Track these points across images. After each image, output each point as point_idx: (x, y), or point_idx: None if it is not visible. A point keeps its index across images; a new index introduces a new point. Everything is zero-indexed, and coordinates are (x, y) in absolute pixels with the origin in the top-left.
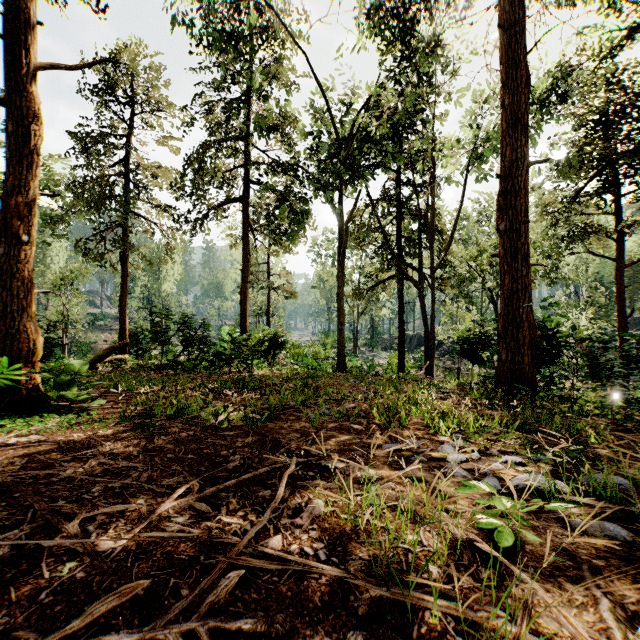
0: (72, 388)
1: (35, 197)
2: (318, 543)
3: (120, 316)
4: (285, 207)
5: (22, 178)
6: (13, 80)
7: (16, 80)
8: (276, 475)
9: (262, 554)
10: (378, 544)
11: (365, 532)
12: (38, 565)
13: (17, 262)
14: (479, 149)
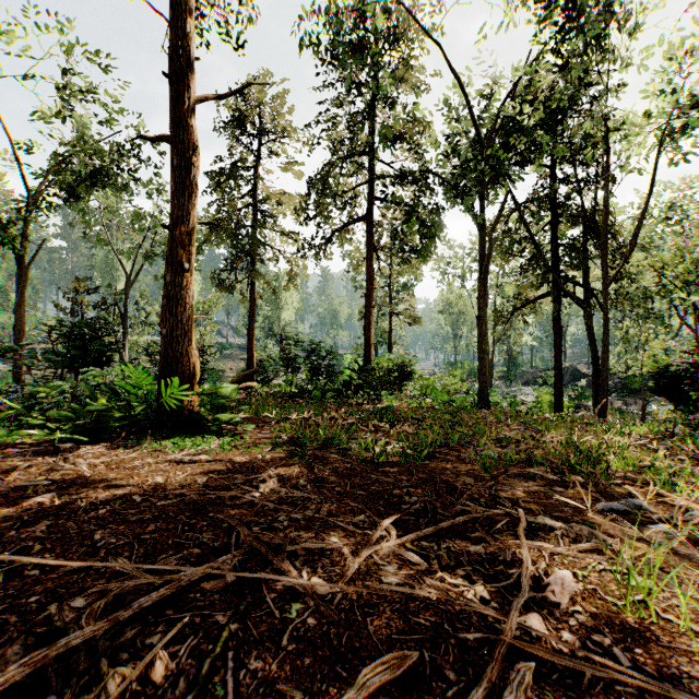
0: (225, 411)
1: (193, 226)
2: (598, 635)
3: (248, 344)
4: (415, 221)
5: (184, 209)
6: (176, 117)
7: (179, 116)
8: (475, 527)
9: (528, 638)
10: (698, 655)
11: (662, 631)
12: (263, 599)
13: (180, 289)
14: (673, 121)
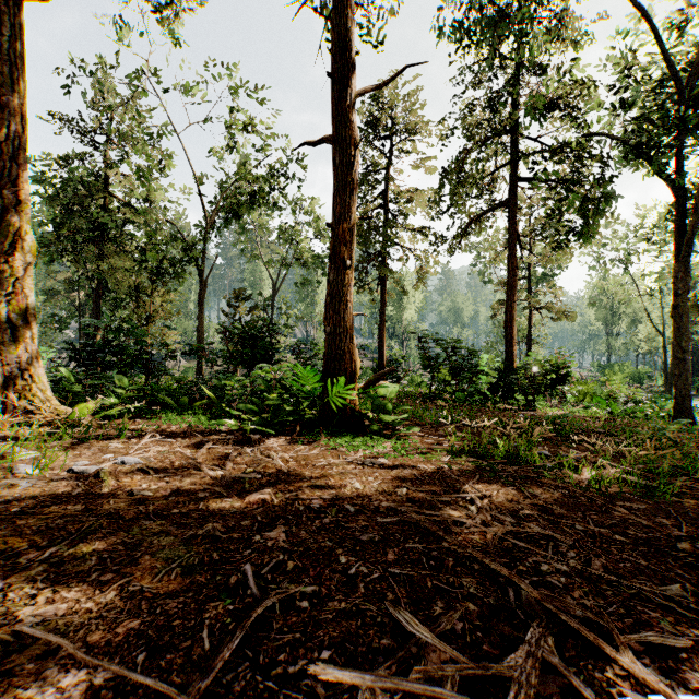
0: (387, 411)
1: (354, 222)
2: None
3: (379, 343)
4: (577, 195)
5: (345, 205)
6: (338, 115)
7: (341, 113)
8: None
9: None
10: None
11: None
12: None
13: (342, 286)
14: None
